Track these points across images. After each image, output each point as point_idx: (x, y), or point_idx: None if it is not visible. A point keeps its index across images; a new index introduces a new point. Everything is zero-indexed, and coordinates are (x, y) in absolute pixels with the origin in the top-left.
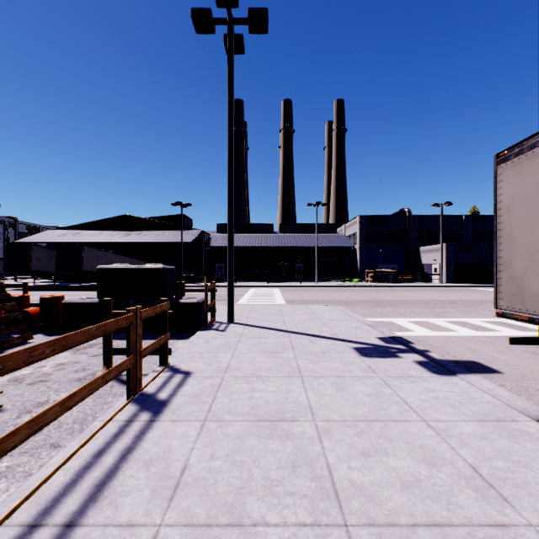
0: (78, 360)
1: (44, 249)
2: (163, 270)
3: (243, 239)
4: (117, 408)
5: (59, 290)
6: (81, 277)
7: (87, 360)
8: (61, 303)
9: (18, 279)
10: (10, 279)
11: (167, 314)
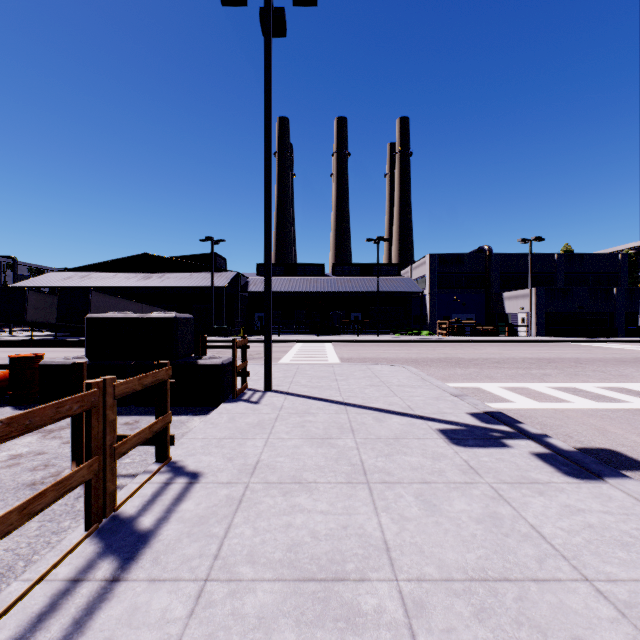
0: (44, 448)
1: (42, 295)
2: (176, 320)
3: (288, 283)
4: (63, 550)
5: (39, 346)
6: None
7: (57, 448)
8: (38, 365)
9: (15, 331)
10: (6, 331)
11: (166, 385)
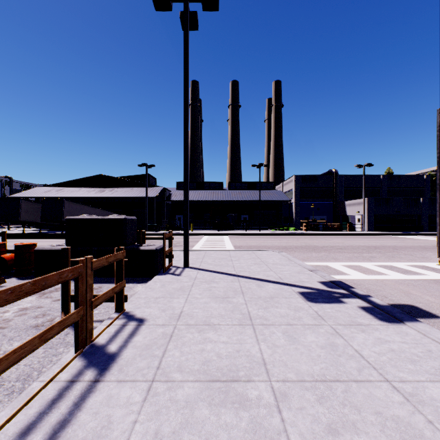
0: (41, 304)
1: (31, 203)
2: (125, 220)
3: (198, 195)
4: (62, 364)
5: (33, 238)
6: (62, 226)
7: (49, 304)
8: (33, 250)
9: (12, 227)
10: (5, 227)
11: (122, 262)
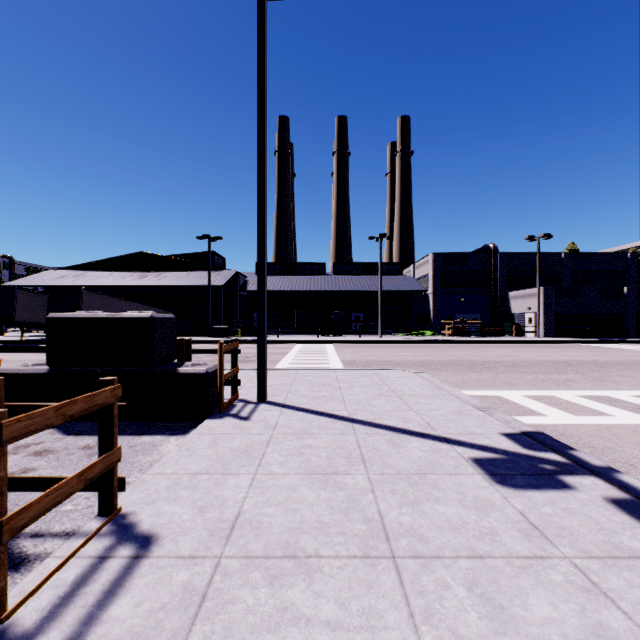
0: None
1: (33, 294)
2: (152, 321)
3: (288, 282)
4: None
5: None
6: None
7: None
8: None
9: (10, 331)
10: None
11: (112, 410)
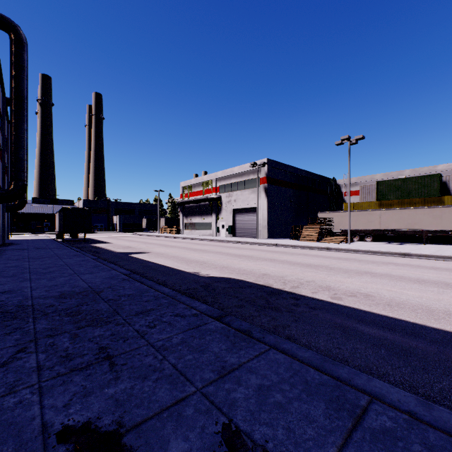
0: None
1: None
2: None
3: None
4: None
5: None
6: None
7: None
8: None
9: None
10: None
11: None
